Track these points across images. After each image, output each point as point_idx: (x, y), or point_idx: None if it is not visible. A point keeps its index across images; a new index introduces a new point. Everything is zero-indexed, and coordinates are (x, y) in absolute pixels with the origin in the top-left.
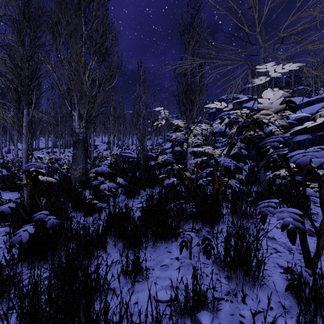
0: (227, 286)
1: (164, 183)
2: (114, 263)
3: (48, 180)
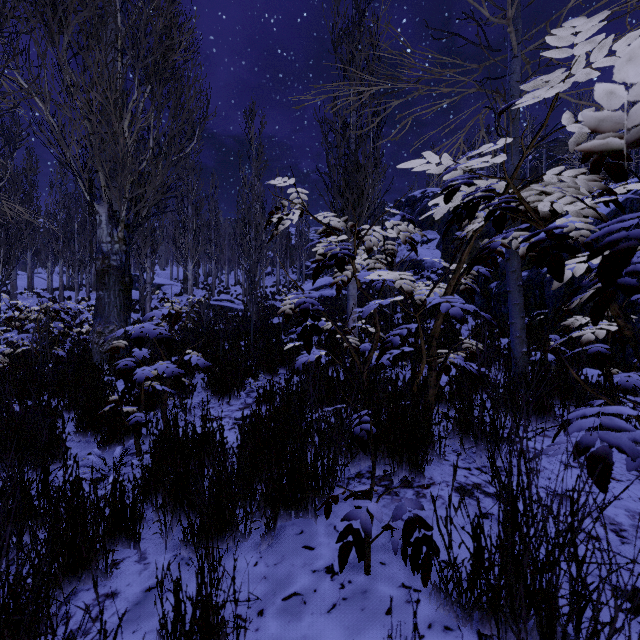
0: None
1: (296, 362)
2: (152, 591)
3: None
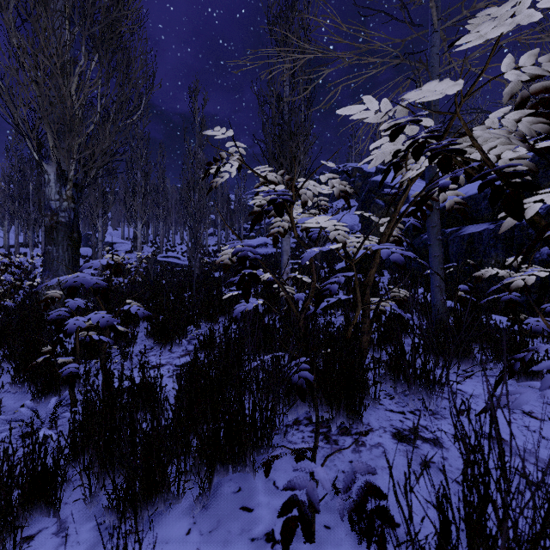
0: None
1: (234, 310)
2: None
3: None
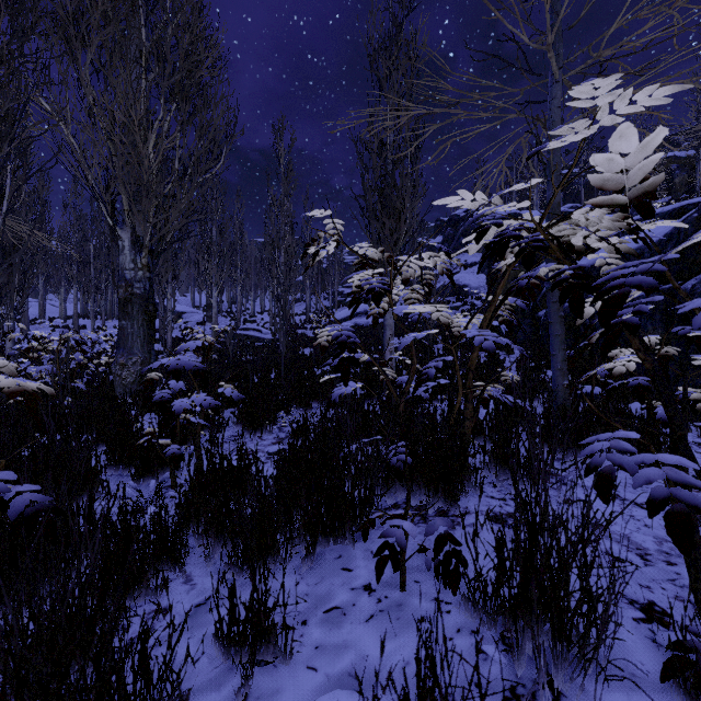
0: (507, 671)
1: (333, 394)
2: (201, 606)
3: (22, 388)
